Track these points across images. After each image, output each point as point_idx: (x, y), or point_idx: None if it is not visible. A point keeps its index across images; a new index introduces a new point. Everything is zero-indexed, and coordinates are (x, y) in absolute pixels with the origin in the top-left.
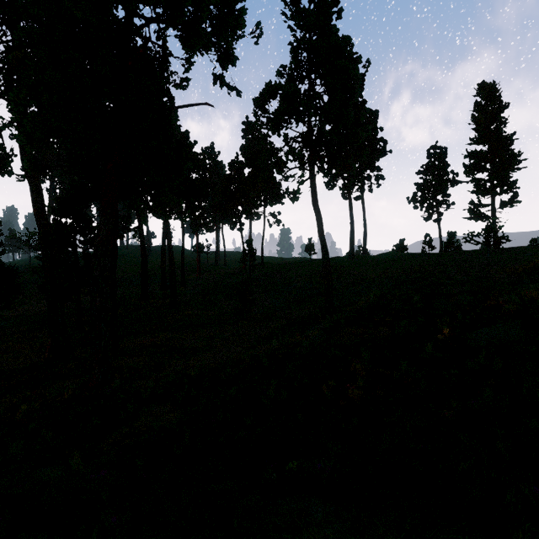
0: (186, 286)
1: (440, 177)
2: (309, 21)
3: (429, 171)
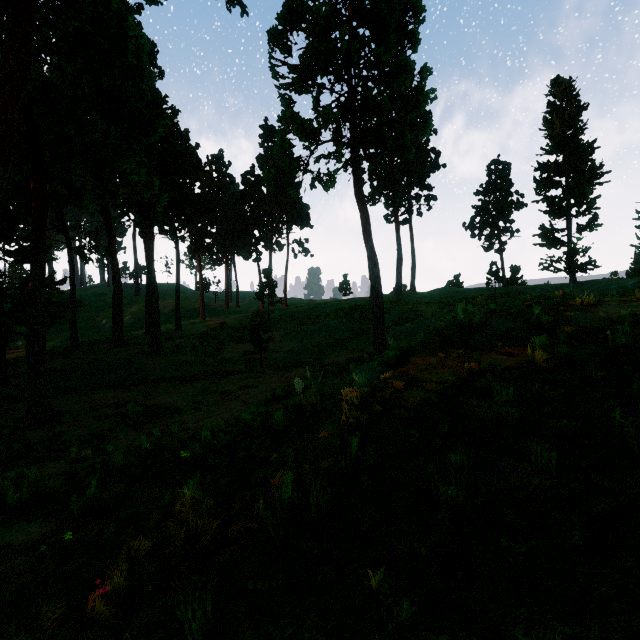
0: (182, 330)
1: (502, 198)
2: None
3: (490, 191)
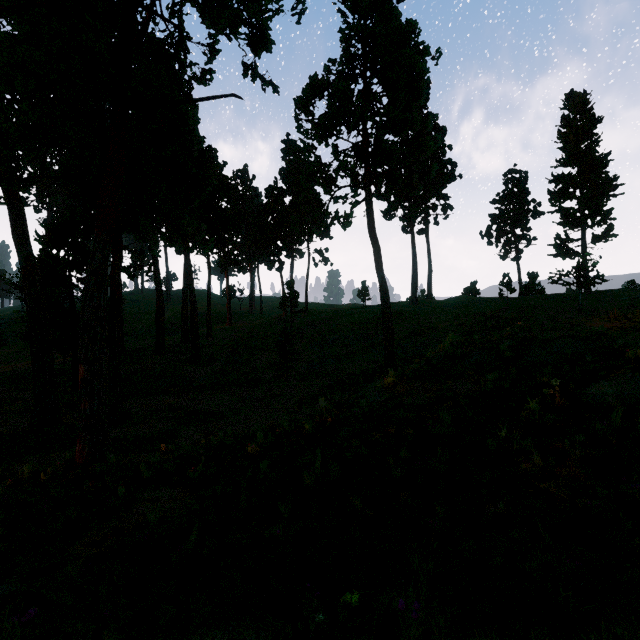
0: (213, 338)
1: (519, 207)
2: (364, 1)
3: (507, 200)
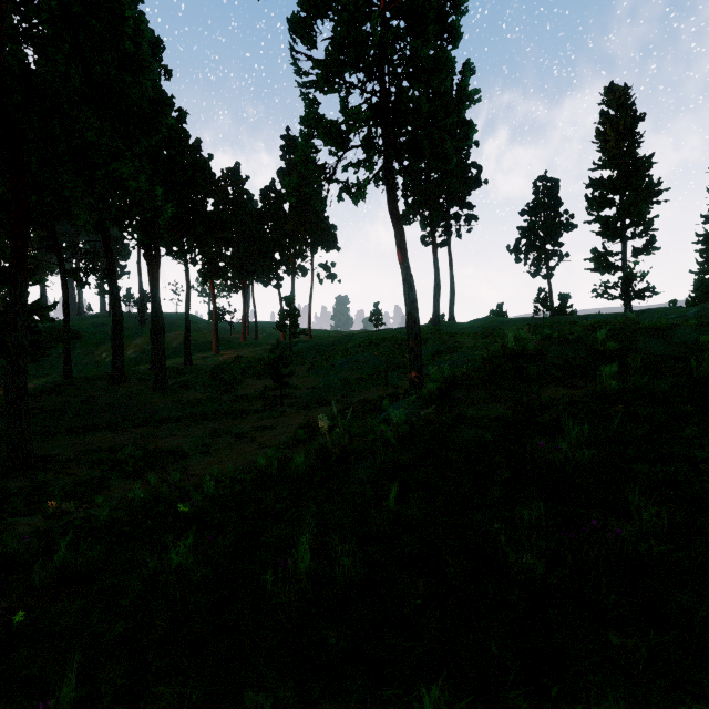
0: (193, 365)
1: (550, 219)
2: None
3: (537, 211)
